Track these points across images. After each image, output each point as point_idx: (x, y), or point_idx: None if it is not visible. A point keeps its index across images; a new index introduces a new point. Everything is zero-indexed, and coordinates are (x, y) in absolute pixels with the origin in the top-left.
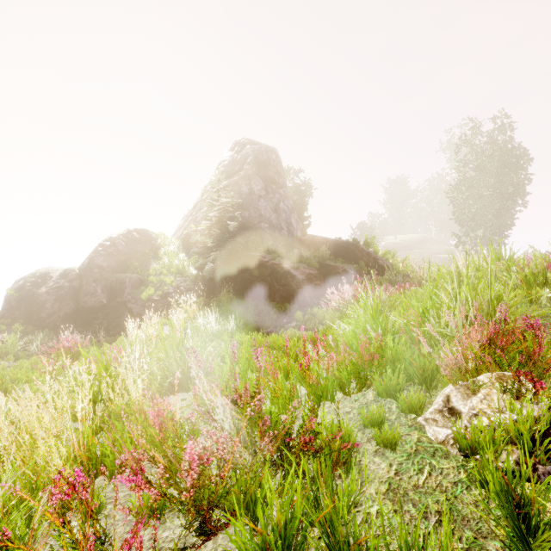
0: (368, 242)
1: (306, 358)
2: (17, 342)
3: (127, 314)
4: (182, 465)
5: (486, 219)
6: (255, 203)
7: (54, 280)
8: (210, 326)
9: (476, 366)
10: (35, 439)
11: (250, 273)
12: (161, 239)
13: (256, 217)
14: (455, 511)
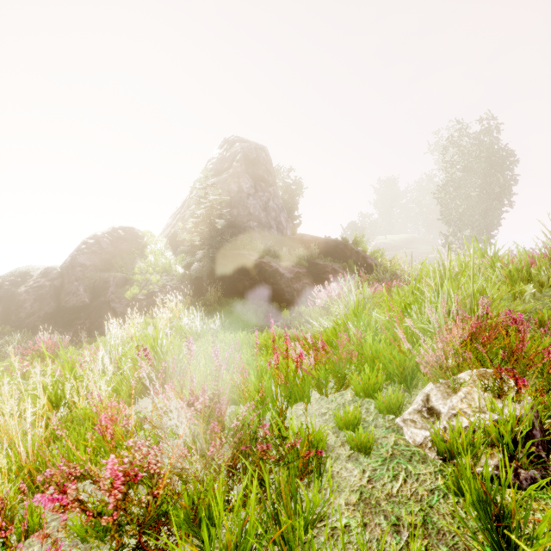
0: (357, 241)
1: (275, 356)
2: None
3: (111, 314)
4: (102, 483)
5: (473, 219)
6: (244, 201)
7: (34, 279)
8: (194, 325)
9: (458, 363)
10: None
11: (239, 272)
12: (147, 237)
13: (244, 215)
14: (430, 524)
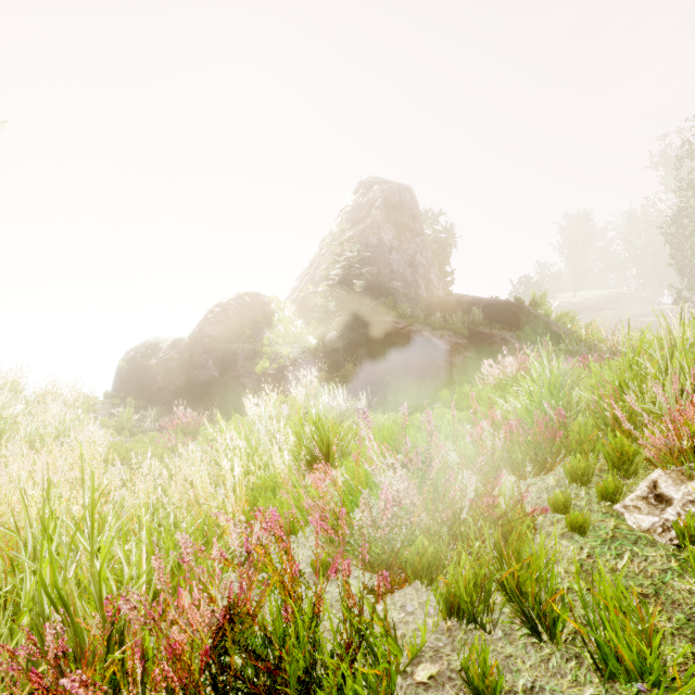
0: (537, 301)
1: (478, 428)
2: (132, 417)
3: (241, 390)
4: (379, 503)
5: None
6: (385, 257)
7: (164, 351)
8: (338, 405)
9: (694, 449)
10: (201, 497)
11: (381, 343)
12: (275, 304)
13: (386, 274)
14: (664, 595)
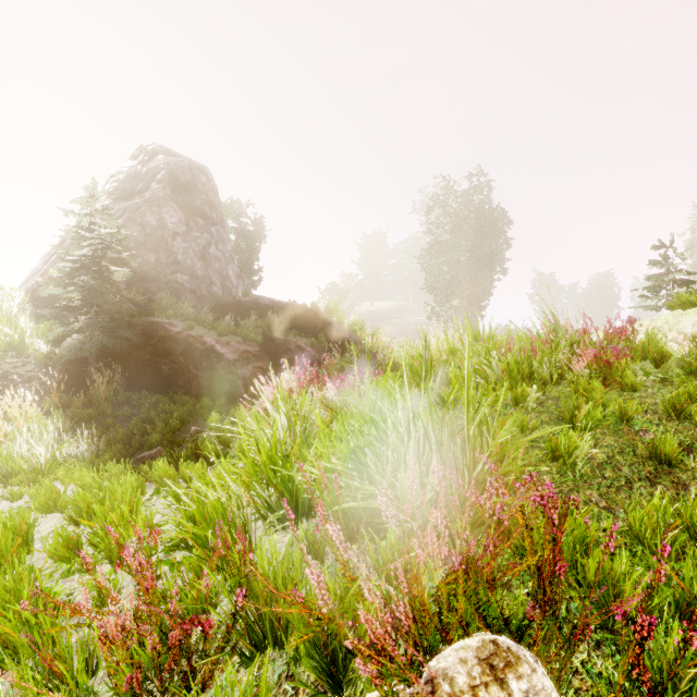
0: (331, 308)
1: None
2: None
3: None
4: None
5: (463, 287)
6: (167, 242)
7: None
8: (29, 455)
9: (440, 615)
10: None
11: (152, 350)
12: None
13: (168, 263)
14: None
